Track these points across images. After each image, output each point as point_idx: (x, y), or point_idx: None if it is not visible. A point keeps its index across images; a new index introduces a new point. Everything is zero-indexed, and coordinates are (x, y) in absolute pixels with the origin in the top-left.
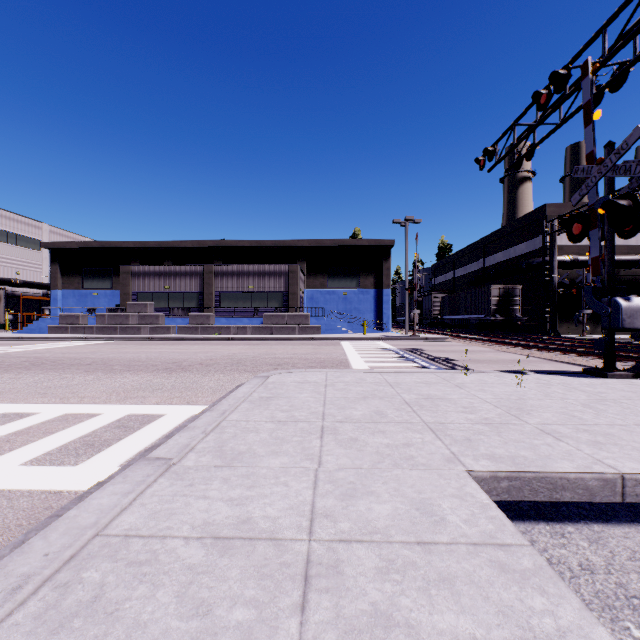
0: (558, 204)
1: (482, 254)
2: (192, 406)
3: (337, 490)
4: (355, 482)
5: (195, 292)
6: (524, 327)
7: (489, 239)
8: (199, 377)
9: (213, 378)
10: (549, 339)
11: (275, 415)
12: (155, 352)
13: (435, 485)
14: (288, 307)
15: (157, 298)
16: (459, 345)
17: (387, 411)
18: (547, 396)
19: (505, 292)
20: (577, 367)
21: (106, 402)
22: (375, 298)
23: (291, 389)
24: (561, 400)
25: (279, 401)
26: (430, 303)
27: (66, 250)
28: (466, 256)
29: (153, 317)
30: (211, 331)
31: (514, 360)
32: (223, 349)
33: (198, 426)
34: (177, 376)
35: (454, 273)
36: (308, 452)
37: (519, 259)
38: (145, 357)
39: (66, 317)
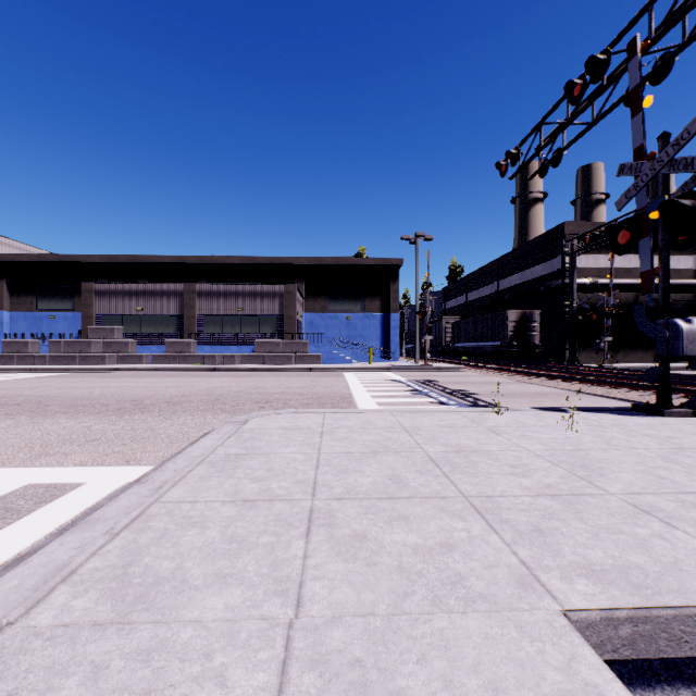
0: (577, 223)
1: (496, 276)
2: (131, 468)
3: (327, 694)
4: (364, 661)
5: (174, 315)
6: (541, 355)
7: (504, 260)
8: (158, 421)
9: (177, 422)
10: (571, 368)
11: (241, 488)
12: (115, 387)
13: (519, 661)
14: (283, 333)
15: (127, 322)
16: (476, 375)
17: (407, 476)
18: (609, 444)
19: (522, 317)
20: (614, 401)
21: (4, 464)
22: (382, 323)
23: (274, 440)
24: (630, 450)
25: (253, 461)
26: (441, 329)
27: (15, 264)
28: (479, 279)
29: (121, 344)
30: (192, 360)
31: (541, 393)
32: (202, 382)
33: (105, 517)
34: (129, 420)
35: (466, 297)
36: (281, 573)
37: (536, 282)
38: (98, 393)
39: (11, 344)
